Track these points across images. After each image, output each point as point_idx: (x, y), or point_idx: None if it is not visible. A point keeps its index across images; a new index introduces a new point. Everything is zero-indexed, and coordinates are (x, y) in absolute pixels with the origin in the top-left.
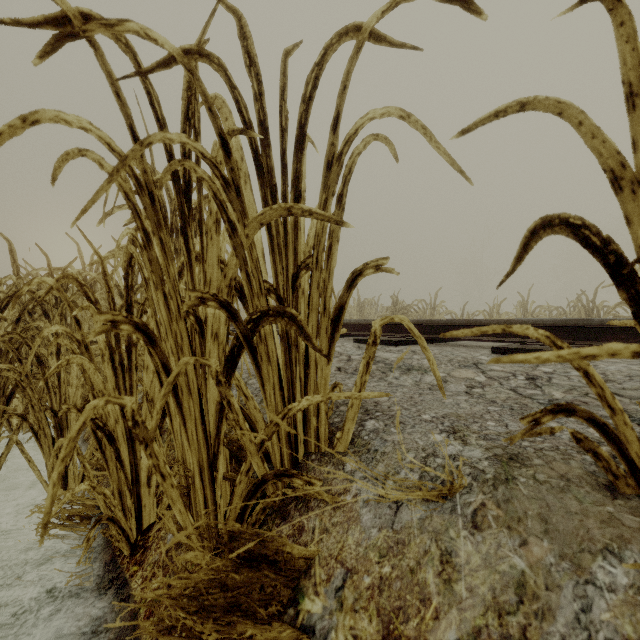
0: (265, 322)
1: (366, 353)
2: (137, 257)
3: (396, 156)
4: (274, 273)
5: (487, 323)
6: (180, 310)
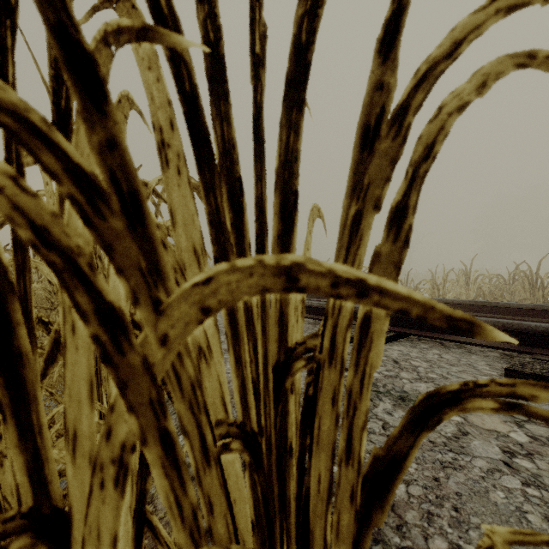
0: None
1: None
2: None
3: None
4: (238, 388)
5: None
6: None
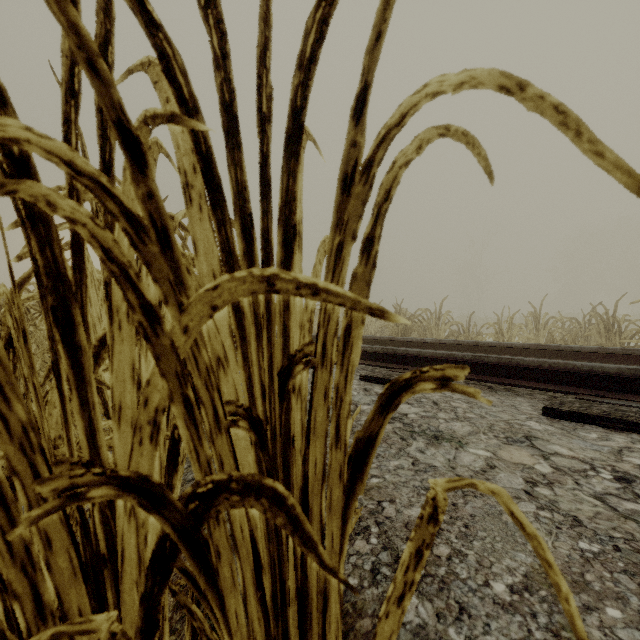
0: (221, 503)
1: (416, 533)
2: (14, 337)
3: (489, 169)
4: (245, 380)
5: (526, 364)
6: (5, 536)
